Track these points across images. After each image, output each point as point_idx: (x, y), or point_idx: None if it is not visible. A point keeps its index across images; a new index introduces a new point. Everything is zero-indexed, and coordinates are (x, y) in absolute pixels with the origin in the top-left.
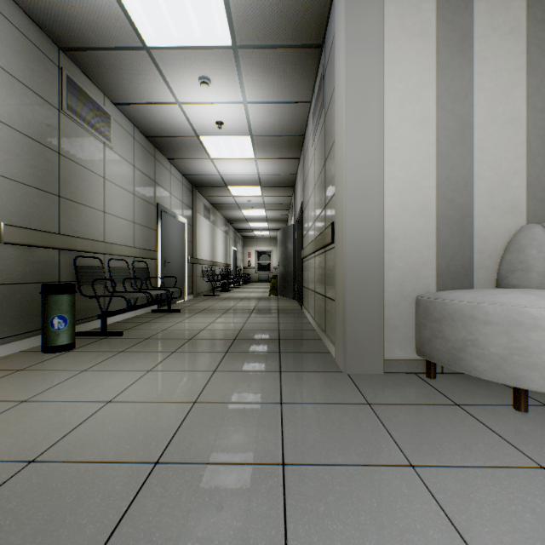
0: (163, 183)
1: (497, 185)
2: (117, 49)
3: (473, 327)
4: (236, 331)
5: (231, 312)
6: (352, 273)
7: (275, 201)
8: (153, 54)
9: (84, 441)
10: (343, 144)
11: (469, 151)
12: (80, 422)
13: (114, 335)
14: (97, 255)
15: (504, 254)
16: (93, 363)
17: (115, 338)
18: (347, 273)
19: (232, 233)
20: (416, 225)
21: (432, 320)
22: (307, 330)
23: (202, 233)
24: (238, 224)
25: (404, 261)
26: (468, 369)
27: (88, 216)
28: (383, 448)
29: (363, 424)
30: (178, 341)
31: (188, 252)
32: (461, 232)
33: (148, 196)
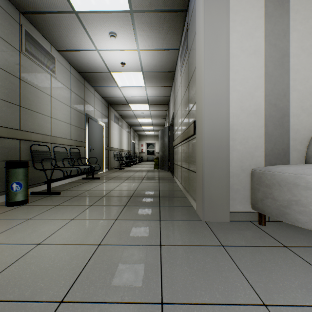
0: (90, 101)
1: (306, 94)
2: (57, 13)
3: (296, 191)
4: (132, 191)
5: (130, 179)
6: (208, 154)
7: (157, 113)
8: (80, 16)
9: (10, 280)
10: (202, 67)
11: (287, 72)
12: (12, 262)
13: (55, 194)
14: (46, 143)
15: (311, 141)
16: (36, 213)
17: (55, 196)
18: (205, 154)
19: (132, 133)
20: (251, 121)
21: (264, 186)
22: (177, 191)
23: (114, 132)
24: (136, 127)
25: (243, 145)
26: (292, 220)
27: (40, 119)
28: (239, 286)
29: (220, 264)
30: (95, 198)
31: (105, 143)
32: (282, 126)
33: (80, 108)
